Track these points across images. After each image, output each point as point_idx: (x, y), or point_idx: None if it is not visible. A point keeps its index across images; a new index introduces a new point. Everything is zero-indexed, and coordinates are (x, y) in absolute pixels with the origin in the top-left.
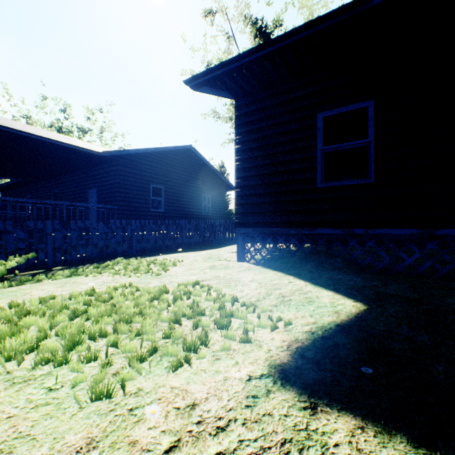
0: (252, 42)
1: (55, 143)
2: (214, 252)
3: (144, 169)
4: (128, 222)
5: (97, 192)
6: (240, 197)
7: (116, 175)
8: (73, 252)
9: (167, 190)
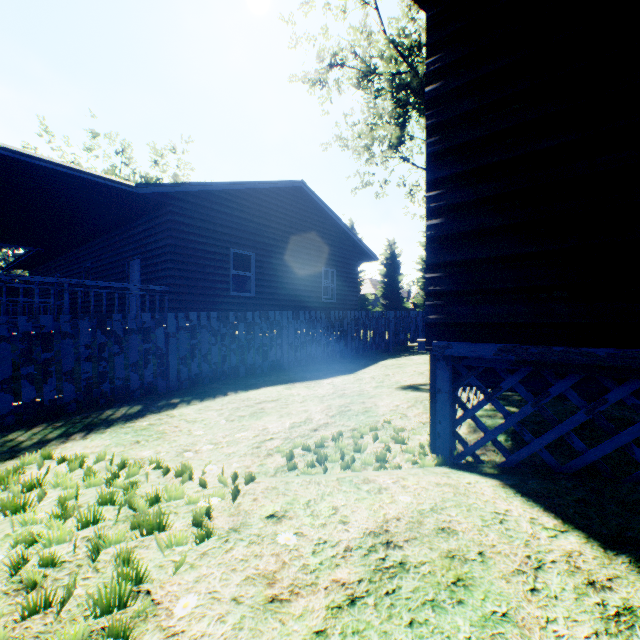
0: (407, 1)
1: (39, 166)
2: (348, 382)
3: (219, 221)
4: (157, 317)
5: (140, 263)
6: (445, 244)
7: (167, 230)
8: (2, 396)
9: (260, 260)
